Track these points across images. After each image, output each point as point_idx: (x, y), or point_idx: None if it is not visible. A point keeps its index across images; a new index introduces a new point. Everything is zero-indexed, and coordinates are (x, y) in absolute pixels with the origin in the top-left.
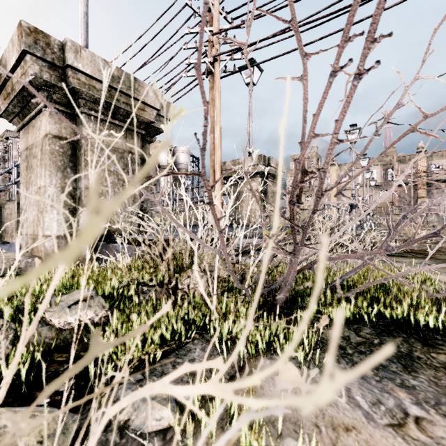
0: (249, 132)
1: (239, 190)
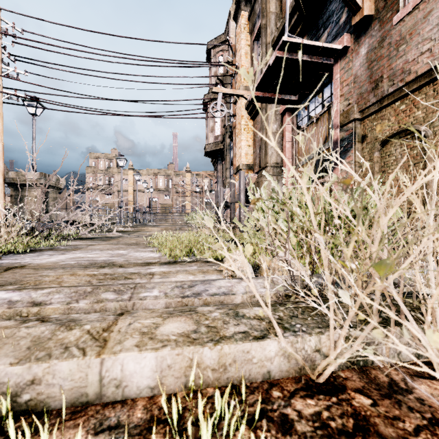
0: (33, 150)
1: (23, 194)
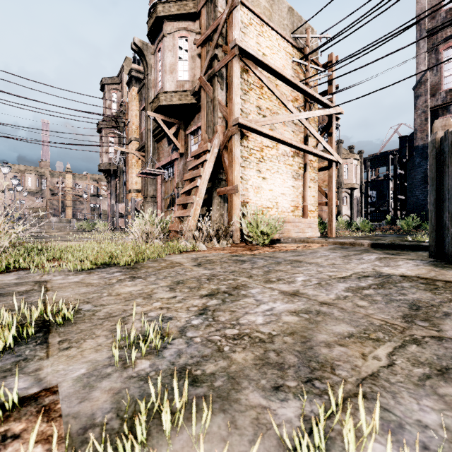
0: None
1: None
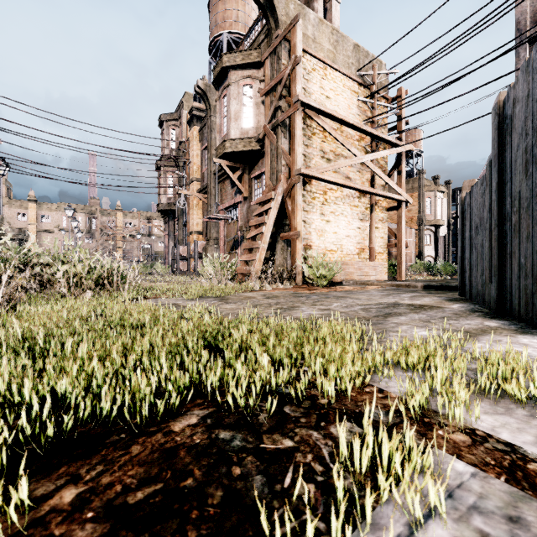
0: (1, 206)
1: None
